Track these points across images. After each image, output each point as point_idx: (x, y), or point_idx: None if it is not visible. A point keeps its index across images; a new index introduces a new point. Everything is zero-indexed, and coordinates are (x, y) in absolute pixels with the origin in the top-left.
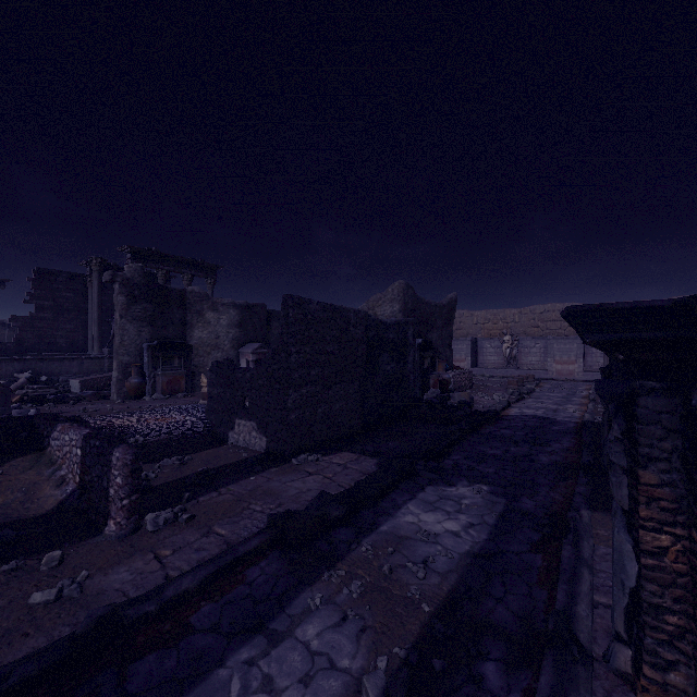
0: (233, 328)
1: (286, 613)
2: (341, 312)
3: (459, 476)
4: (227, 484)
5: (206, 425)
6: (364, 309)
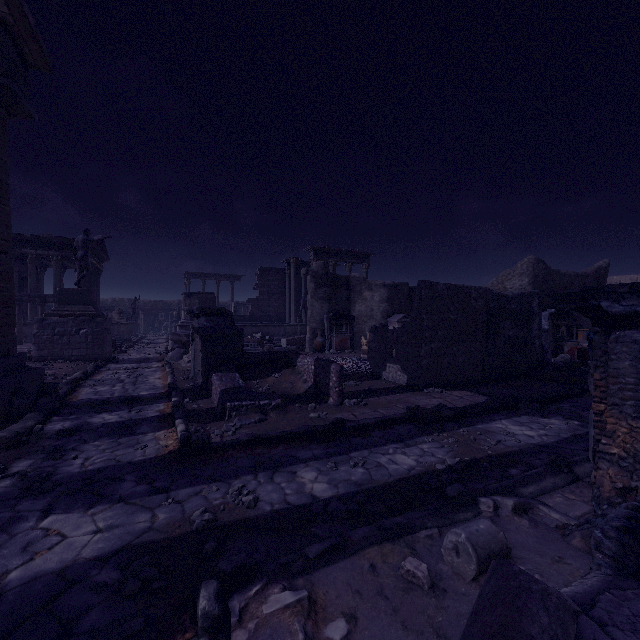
0: (383, 303)
1: (414, 440)
2: (463, 289)
3: (556, 414)
4: (383, 395)
5: (367, 368)
6: (493, 284)
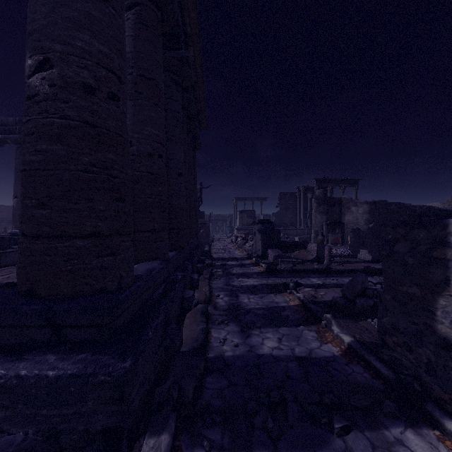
0: (365, 214)
1: None
2: (409, 207)
3: None
4: (354, 263)
5: (349, 253)
6: (448, 201)
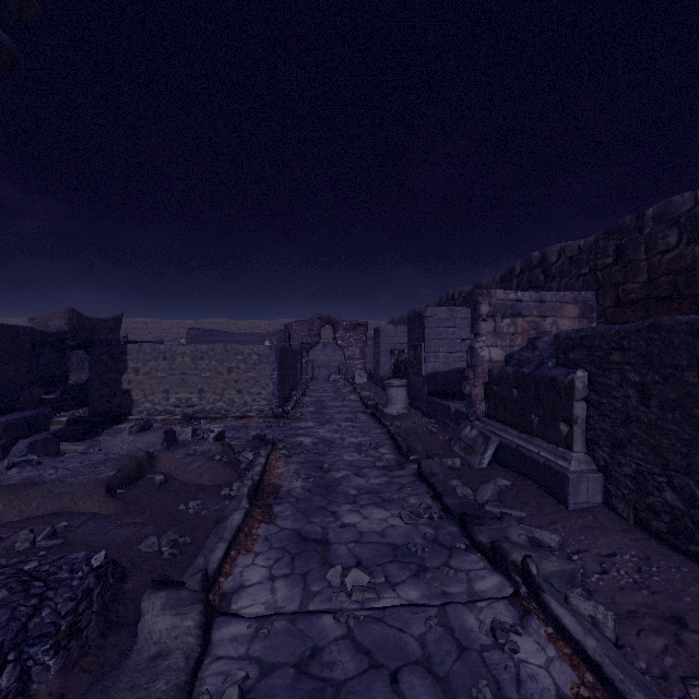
0: None
1: None
2: (14, 328)
3: None
4: None
5: None
6: (40, 322)
